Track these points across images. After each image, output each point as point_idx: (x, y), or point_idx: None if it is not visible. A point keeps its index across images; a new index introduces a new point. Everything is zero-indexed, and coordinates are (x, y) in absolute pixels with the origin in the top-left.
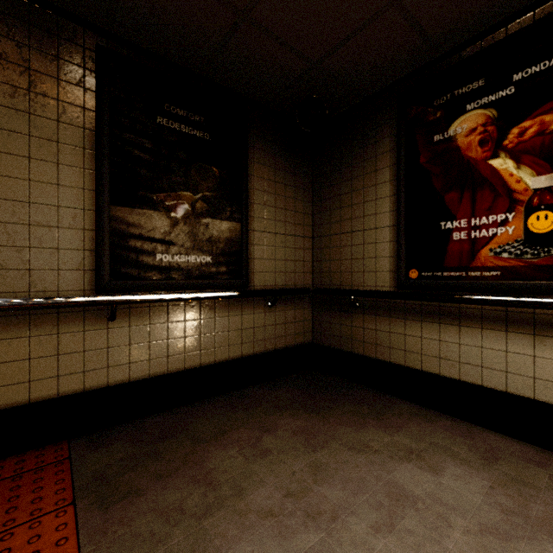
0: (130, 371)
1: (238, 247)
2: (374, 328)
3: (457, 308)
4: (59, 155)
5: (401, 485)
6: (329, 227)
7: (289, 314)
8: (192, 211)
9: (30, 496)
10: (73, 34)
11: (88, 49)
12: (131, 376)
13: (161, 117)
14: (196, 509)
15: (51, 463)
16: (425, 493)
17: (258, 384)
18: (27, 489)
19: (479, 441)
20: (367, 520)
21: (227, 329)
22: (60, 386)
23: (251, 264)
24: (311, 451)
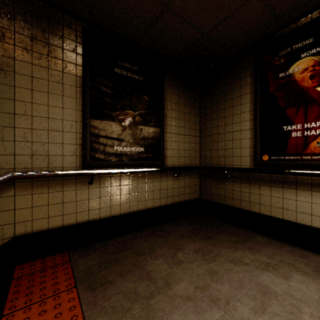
0: (100, 213)
1: (158, 142)
2: (239, 190)
3: (294, 178)
4: (63, 91)
5: (265, 285)
6: (210, 130)
7: (187, 182)
8: (133, 121)
9: (52, 281)
10: (71, 23)
11: (78, 31)
12: (101, 215)
13: (116, 68)
14: (145, 293)
15: (60, 263)
16: (282, 291)
17: (169, 222)
18: (49, 277)
19: (310, 260)
20: (248, 305)
21: (152, 190)
22: (63, 220)
23: (165, 152)
24: (207, 262)
